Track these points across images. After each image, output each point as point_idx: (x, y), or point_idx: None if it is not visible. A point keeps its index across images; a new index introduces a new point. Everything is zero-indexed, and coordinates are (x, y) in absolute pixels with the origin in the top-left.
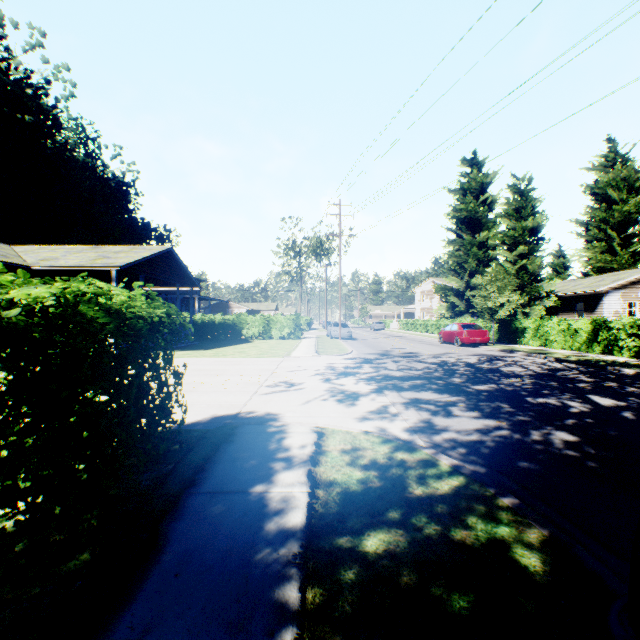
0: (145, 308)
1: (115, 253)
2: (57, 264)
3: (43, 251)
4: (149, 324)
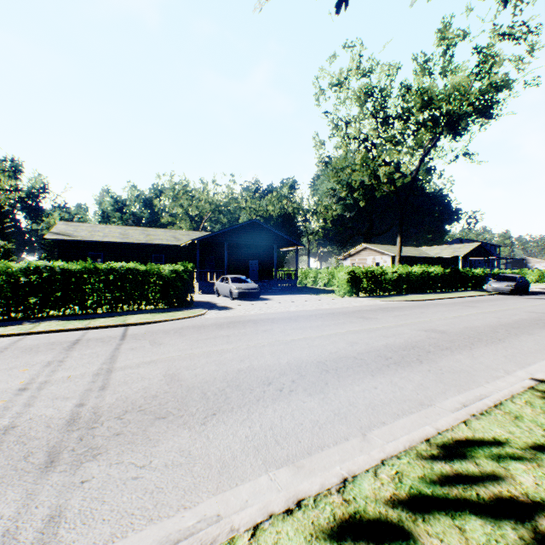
0: (480, 271)
1: (457, 249)
2: (441, 256)
3: (431, 250)
4: (481, 273)
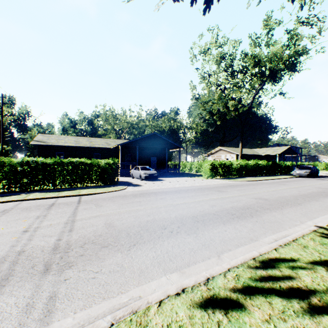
0: (289, 163)
1: (276, 150)
2: (266, 154)
3: (260, 150)
4: (290, 164)
